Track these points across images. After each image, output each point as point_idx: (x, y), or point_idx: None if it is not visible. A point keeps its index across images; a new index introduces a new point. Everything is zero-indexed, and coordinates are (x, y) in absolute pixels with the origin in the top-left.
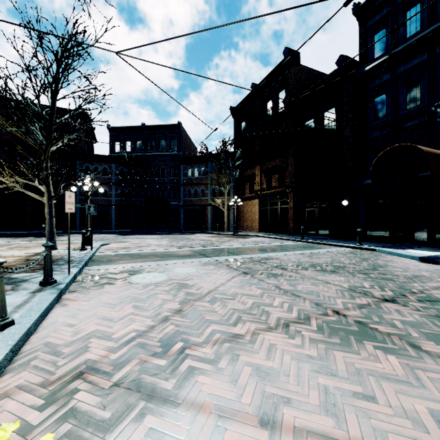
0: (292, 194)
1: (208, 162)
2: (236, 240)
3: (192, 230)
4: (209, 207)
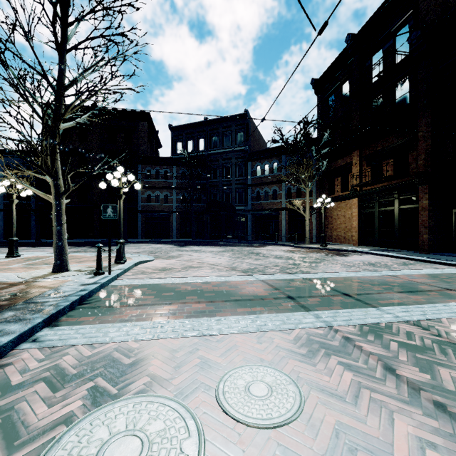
0: (426, 185)
1: (282, 155)
2: (333, 259)
3: (262, 241)
4: (283, 212)
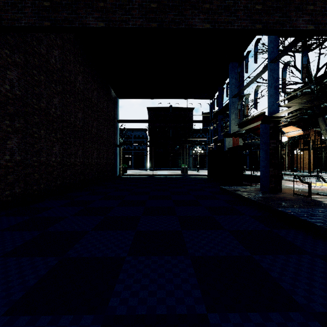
0: None
1: None
2: None
3: None
4: None
